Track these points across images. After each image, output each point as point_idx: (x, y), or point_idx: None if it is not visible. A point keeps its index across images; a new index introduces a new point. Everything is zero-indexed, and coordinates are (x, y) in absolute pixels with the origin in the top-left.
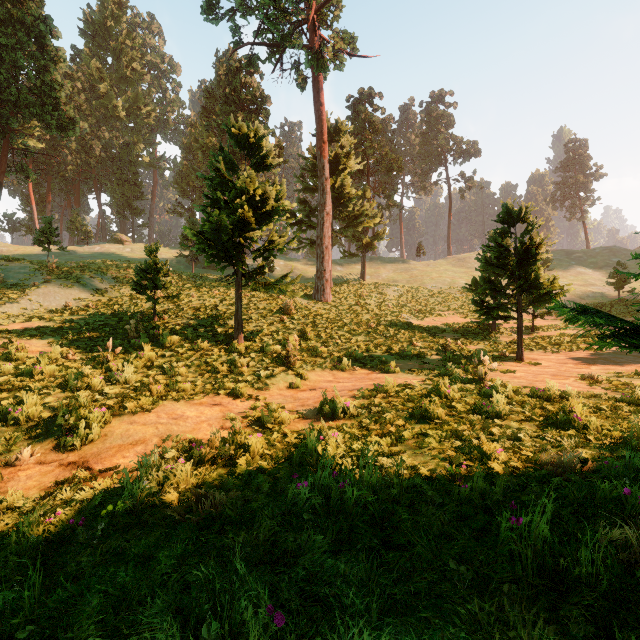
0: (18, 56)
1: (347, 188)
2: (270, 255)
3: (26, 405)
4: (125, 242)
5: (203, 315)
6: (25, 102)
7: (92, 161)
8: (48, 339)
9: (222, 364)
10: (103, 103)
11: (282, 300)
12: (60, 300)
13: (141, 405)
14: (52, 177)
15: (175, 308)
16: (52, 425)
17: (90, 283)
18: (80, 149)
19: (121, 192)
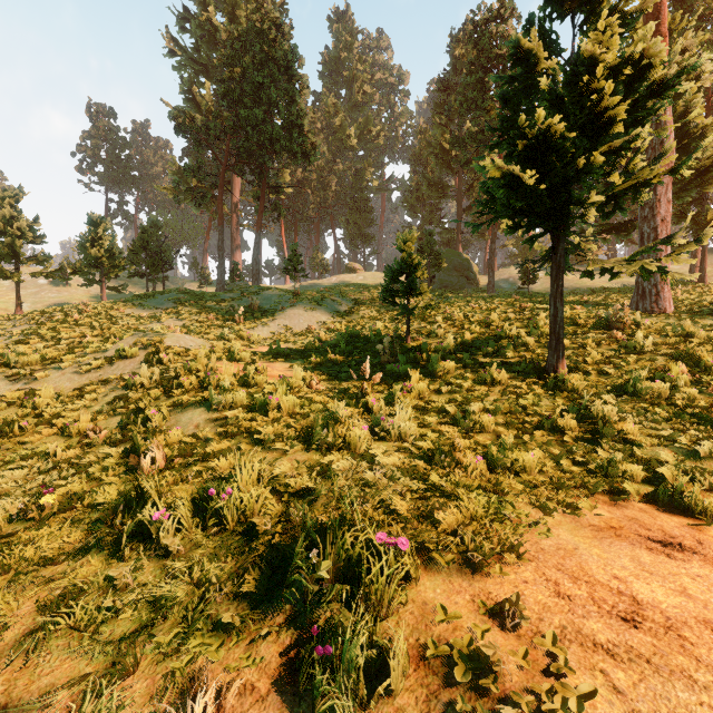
0: (271, 92)
1: (696, 116)
2: (615, 210)
3: (241, 480)
4: (358, 271)
5: (471, 333)
6: (277, 138)
7: (329, 197)
8: (291, 362)
9: (554, 413)
10: (338, 137)
11: (585, 311)
12: (303, 323)
13: (468, 517)
14: (298, 219)
15: (429, 326)
16: (282, 549)
17: (330, 306)
18: (319, 187)
19: (353, 221)
